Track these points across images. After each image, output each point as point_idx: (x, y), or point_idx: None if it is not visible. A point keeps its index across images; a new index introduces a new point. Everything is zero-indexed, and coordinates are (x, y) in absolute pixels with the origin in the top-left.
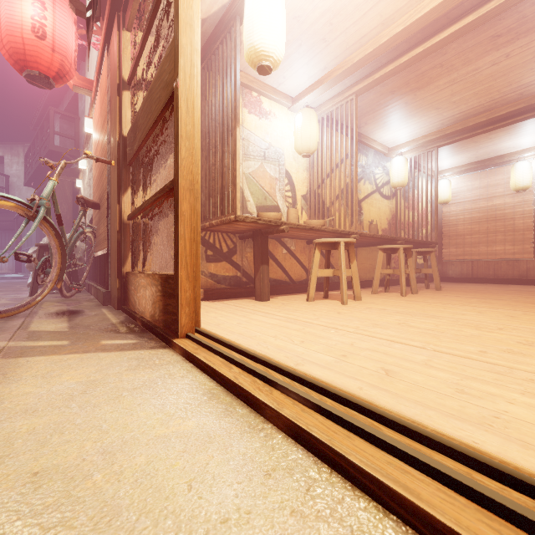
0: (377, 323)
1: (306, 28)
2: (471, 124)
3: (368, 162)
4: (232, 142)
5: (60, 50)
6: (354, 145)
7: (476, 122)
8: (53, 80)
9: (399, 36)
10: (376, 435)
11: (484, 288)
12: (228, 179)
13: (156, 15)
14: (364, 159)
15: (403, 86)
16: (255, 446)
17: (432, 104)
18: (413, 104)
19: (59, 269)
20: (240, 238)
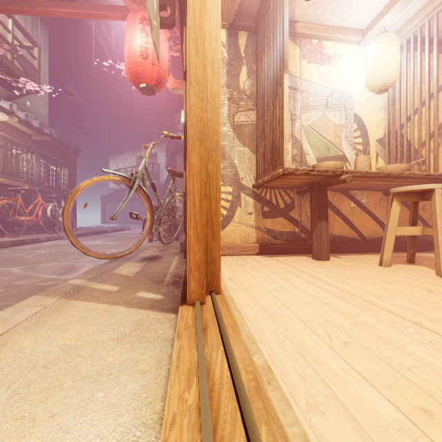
0: None
1: None
2: None
3: None
4: (281, 92)
5: (157, 63)
6: None
7: None
8: (155, 87)
9: None
10: None
11: None
12: (278, 132)
13: None
14: None
15: None
16: None
17: None
18: None
19: (150, 224)
20: (297, 193)
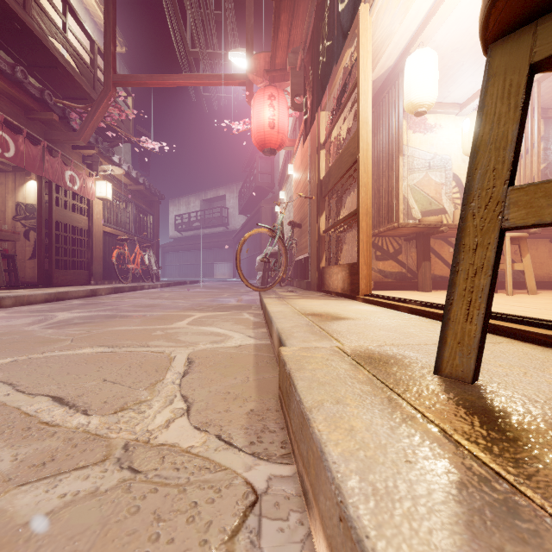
0: (521, 302)
1: (466, 52)
2: None
3: None
4: (396, 168)
5: (281, 131)
6: (536, 134)
7: None
8: (277, 150)
9: None
10: (439, 306)
11: None
12: (393, 196)
13: (344, 109)
14: None
15: None
16: (394, 313)
17: None
18: None
19: (285, 266)
20: (405, 240)
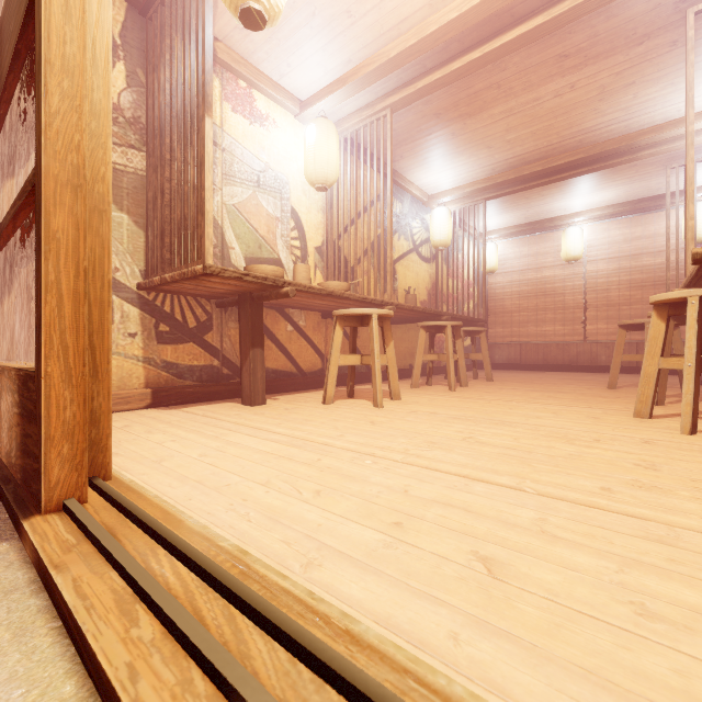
0: (433, 441)
1: None
2: (526, 173)
3: (403, 211)
4: (200, 142)
5: None
6: (389, 179)
7: (531, 171)
8: None
9: (452, 26)
10: None
11: (537, 377)
12: (193, 204)
13: None
14: (399, 206)
15: (451, 108)
16: None
17: (484, 140)
18: (461, 137)
19: None
20: (218, 306)
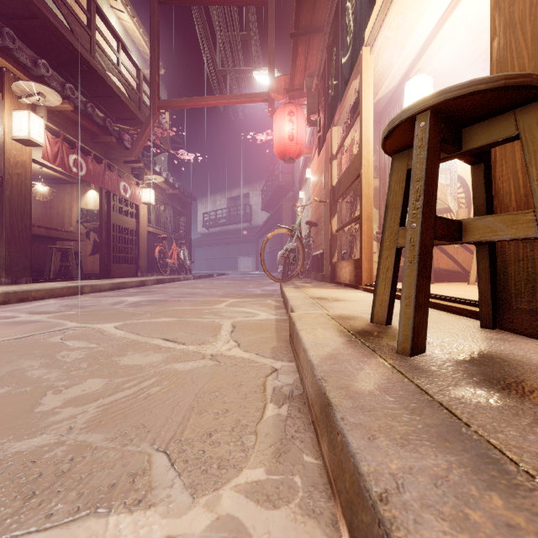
0: None
1: (463, 71)
2: None
3: None
4: None
5: (299, 142)
6: None
7: None
8: (295, 158)
9: None
10: None
11: None
12: None
13: (351, 129)
14: None
15: None
16: None
17: None
18: None
19: (302, 261)
20: None
